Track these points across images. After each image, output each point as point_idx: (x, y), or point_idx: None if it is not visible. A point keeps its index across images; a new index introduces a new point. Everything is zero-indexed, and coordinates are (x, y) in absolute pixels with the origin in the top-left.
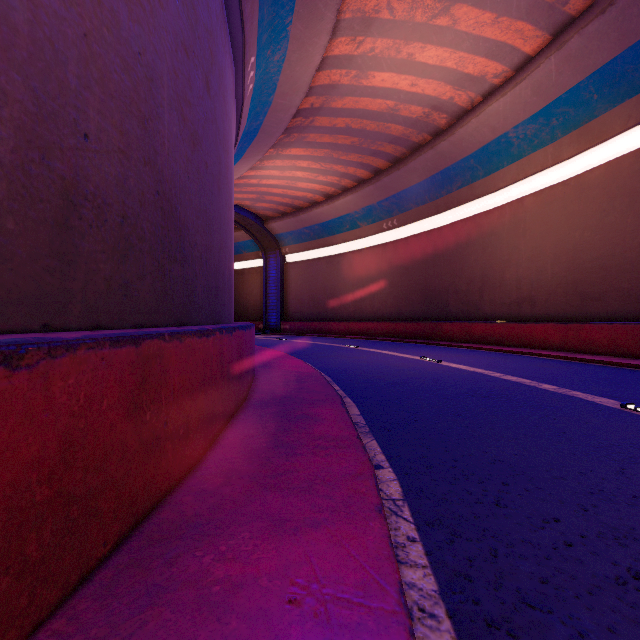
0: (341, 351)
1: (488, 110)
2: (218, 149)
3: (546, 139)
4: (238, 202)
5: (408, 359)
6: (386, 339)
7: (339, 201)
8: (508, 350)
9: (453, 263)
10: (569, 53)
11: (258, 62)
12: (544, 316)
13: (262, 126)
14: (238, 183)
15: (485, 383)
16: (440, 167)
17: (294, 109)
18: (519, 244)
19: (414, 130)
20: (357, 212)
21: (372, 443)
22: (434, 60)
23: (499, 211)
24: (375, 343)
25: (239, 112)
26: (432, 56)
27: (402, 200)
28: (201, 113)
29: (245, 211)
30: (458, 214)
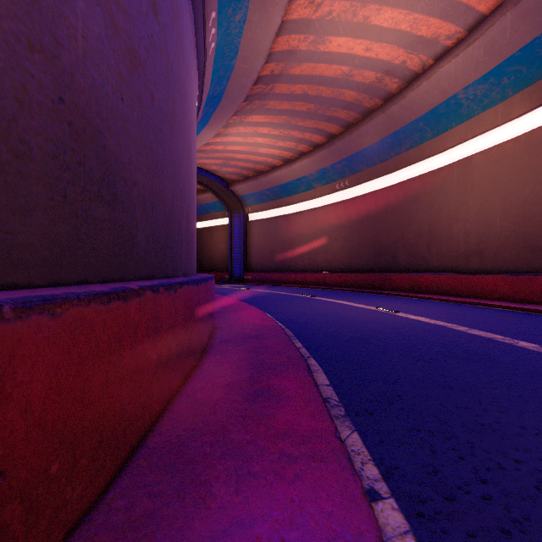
0: (299, 301)
1: (439, 72)
2: (171, 87)
3: (496, 98)
4: (206, 167)
5: (365, 309)
6: (339, 289)
7: (296, 165)
8: (459, 300)
9: (401, 219)
10: (526, 8)
11: (219, 20)
12: (493, 268)
13: (225, 91)
14: (206, 149)
15: (455, 339)
16: (390, 130)
17: (255, 74)
18: (467, 200)
19: (366, 95)
20: (312, 174)
21: (354, 438)
22: (389, 23)
23: (447, 170)
24: (329, 292)
25: (202, 72)
26: (387, 19)
27: (353, 162)
28: (144, 32)
29: (213, 175)
30: (406, 174)
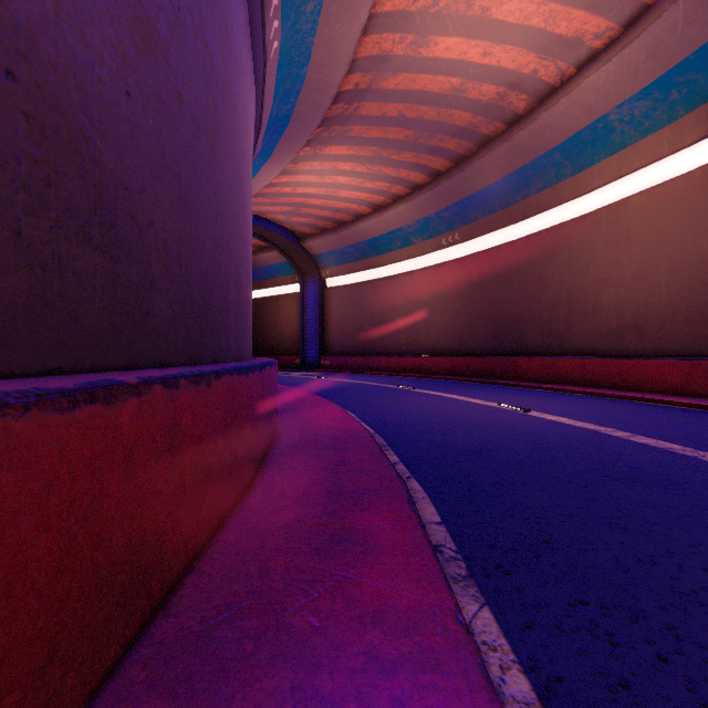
0: (393, 394)
1: (584, 84)
2: (211, 91)
3: (661, 120)
4: (270, 216)
5: (483, 407)
6: (446, 378)
7: (389, 213)
8: (610, 394)
9: (530, 284)
10: None
11: (284, 9)
12: (656, 350)
13: (294, 112)
14: (269, 192)
15: (615, 450)
16: (515, 165)
17: (334, 89)
18: (620, 258)
19: (484, 118)
20: (410, 226)
21: (484, 619)
22: (516, 17)
23: (592, 217)
24: (434, 383)
25: (261, 82)
26: (513, 11)
27: (466, 209)
28: (166, 0)
29: (278, 227)
30: (537, 224)
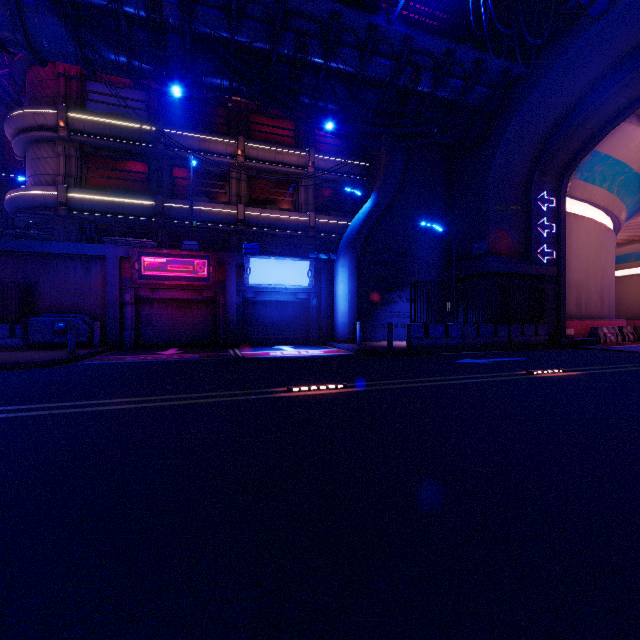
0: None
1: None
2: None
3: None
4: None
5: None
6: None
7: (626, 247)
8: None
9: None
10: None
11: None
12: None
13: None
14: None
15: None
16: None
17: None
18: None
19: None
20: None
21: None
22: None
23: None
24: None
25: None
26: None
27: None
28: None
29: None
30: None
